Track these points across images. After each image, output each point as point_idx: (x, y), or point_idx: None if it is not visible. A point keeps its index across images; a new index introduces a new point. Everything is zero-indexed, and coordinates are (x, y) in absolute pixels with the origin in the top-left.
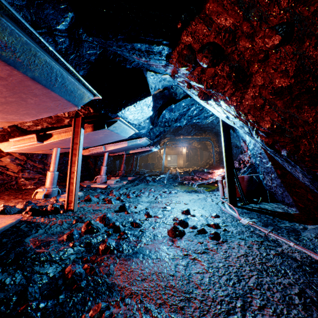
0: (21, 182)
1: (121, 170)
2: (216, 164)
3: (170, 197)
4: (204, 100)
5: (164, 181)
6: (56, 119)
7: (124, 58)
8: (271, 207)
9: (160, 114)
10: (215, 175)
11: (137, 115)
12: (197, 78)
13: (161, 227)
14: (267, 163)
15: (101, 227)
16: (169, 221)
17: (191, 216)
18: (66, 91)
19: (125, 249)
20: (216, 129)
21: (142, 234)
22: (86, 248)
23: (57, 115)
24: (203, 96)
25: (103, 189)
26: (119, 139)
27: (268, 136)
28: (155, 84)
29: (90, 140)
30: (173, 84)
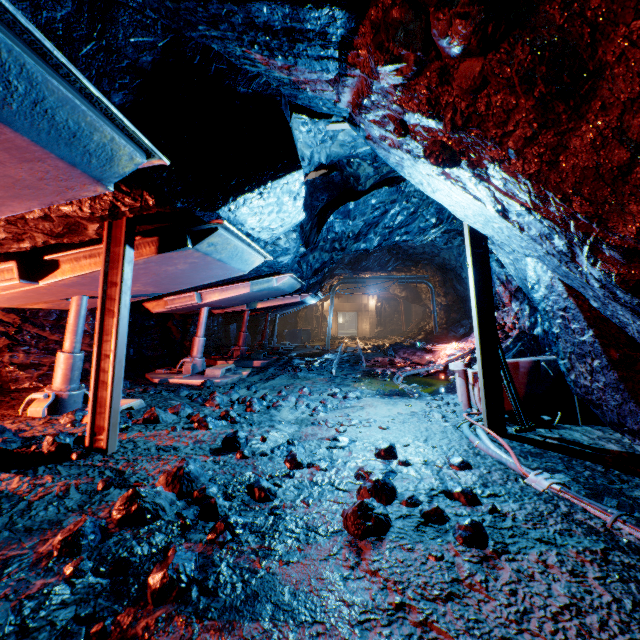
0: (7, 374)
1: (239, 344)
2: (440, 332)
3: (345, 409)
4: (444, 164)
5: (332, 368)
6: (65, 225)
7: (231, 66)
8: (589, 439)
9: (323, 222)
10: (440, 355)
11: (269, 218)
12: (425, 101)
13: (325, 501)
14: (583, 332)
15: (167, 504)
16: (345, 480)
17: (399, 464)
18: (55, 129)
19: (224, 581)
20: (442, 257)
21: (276, 524)
22: (112, 579)
23: (64, 212)
24: (441, 152)
25: (194, 389)
26: (228, 276)
27: (629, 261)
28: (311, 147)
29: (156, 277)
30: (353, 153)
